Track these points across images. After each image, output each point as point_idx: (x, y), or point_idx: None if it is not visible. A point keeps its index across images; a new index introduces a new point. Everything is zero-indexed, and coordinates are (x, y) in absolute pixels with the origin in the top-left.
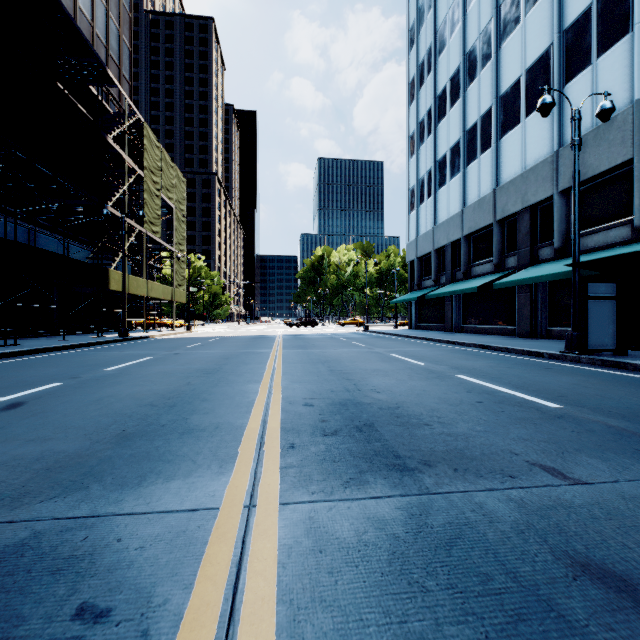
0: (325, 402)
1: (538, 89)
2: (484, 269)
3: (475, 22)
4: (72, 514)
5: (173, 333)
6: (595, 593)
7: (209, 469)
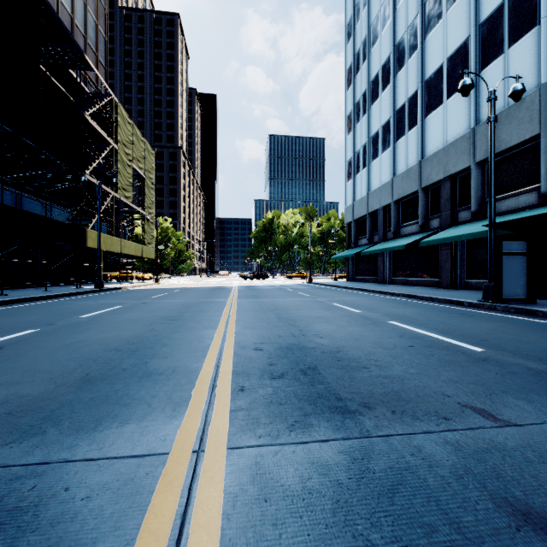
0: (273, 346)
1: (457, 75)
2: (411, 230)
3: (403, 17)
4: (25, 461)
5: (143, 285)
6: (540, 546)
7: (163, 412)
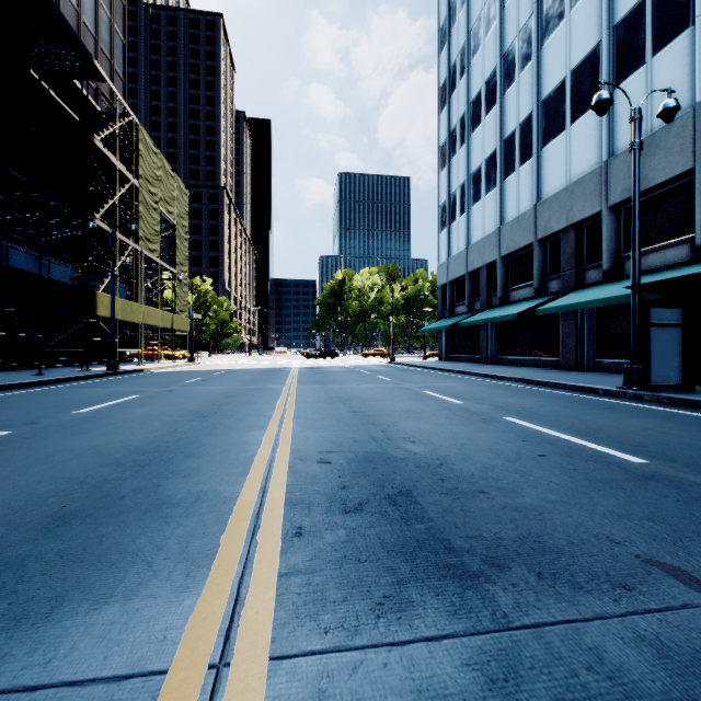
0: (346, 457)
1: (585, 92)
2: (524, 294)
3: (513, 19)
4: None
5: (173, 366)
6: None
7: (169, 580)
